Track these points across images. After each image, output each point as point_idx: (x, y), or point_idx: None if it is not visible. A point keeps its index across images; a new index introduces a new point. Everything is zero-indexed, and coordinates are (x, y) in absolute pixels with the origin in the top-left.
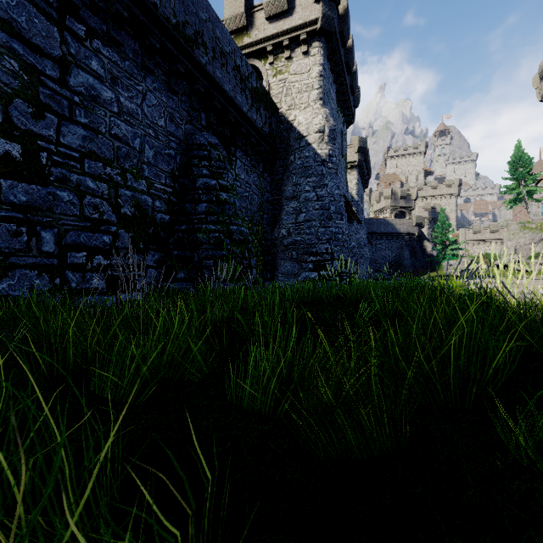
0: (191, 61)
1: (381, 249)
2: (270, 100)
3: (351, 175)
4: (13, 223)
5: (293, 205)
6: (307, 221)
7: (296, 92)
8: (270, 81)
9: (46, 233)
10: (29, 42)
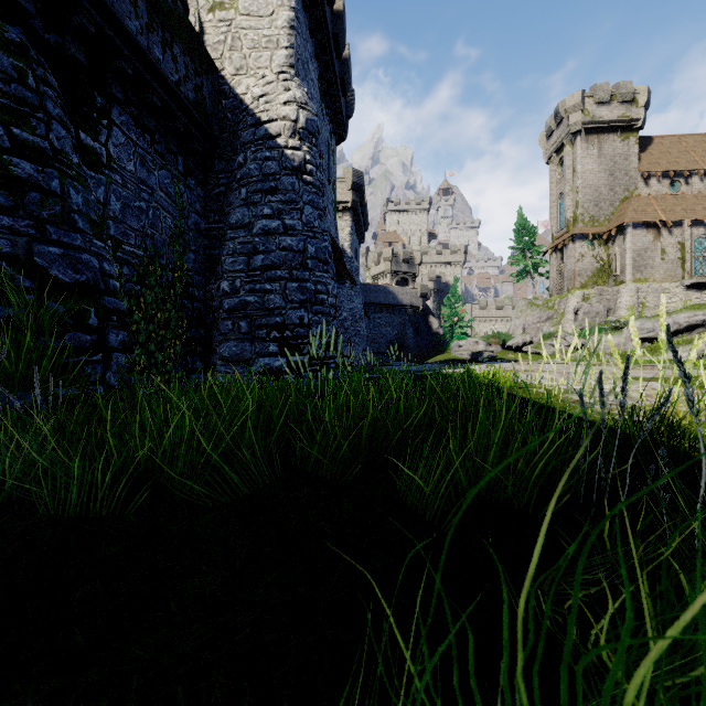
0: None
1: (380, 324)
2: (198, 43)
3: (343, 220)
4: None
5: (242, 240)
6: (267, 268)
7: (250, 46)
8: (202, 19)
9: None
10: None
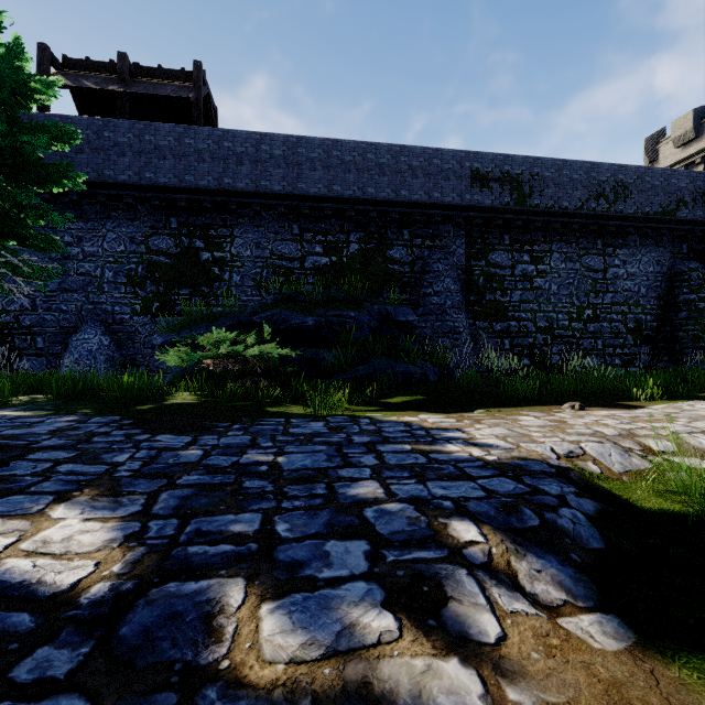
0: (673, 222)
1: None
2: None
3: None
4: (589, 339)
5: None
6: None
7: None
8: None
9: (598, 341)
10: (594, 270)
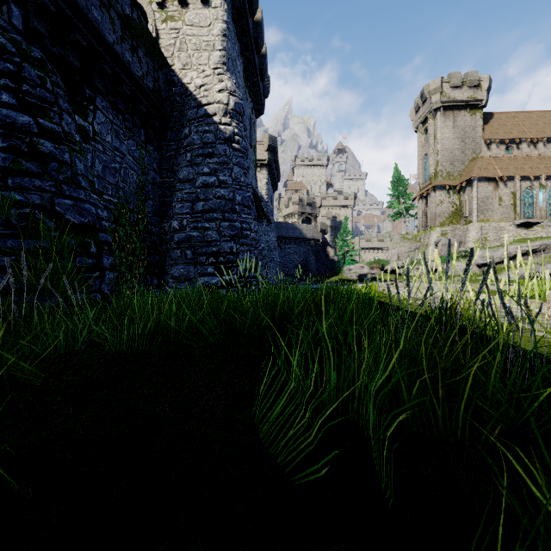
0: None
1: (290, 253)
2: (155, 47)
3: (261, 174)
4: None
5: (188, 191)
6: (206, 211)
7: (193, 48)
8: (158, 27)
9: None
10: None
